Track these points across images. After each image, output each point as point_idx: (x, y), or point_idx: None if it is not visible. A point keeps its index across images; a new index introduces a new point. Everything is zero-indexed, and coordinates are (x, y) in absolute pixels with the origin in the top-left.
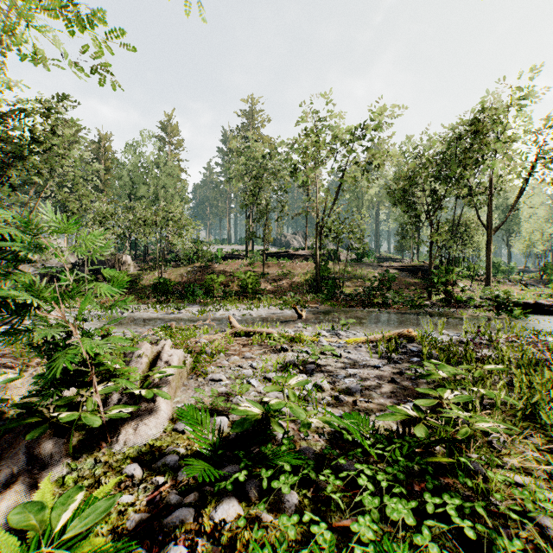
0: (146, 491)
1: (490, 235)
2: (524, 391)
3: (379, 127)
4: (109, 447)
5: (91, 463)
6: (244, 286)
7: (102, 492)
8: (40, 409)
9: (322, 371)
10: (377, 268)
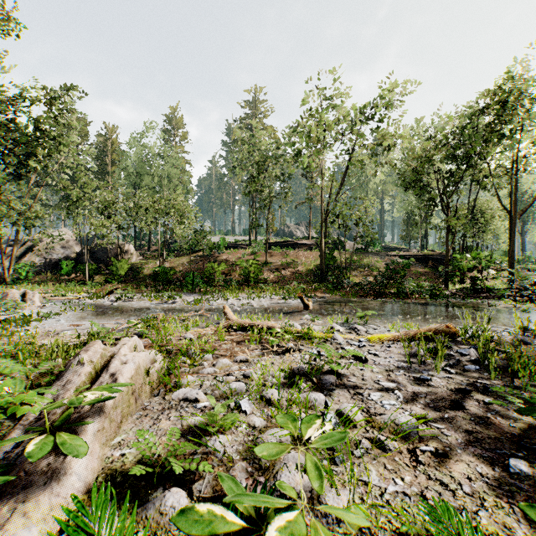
0: None
1: (514, 219)
2: None
3: (390, 104)
4: None
5: None
6: (246, 275)
7: None
8: None
9: (345, 386)
10: (384, 257)
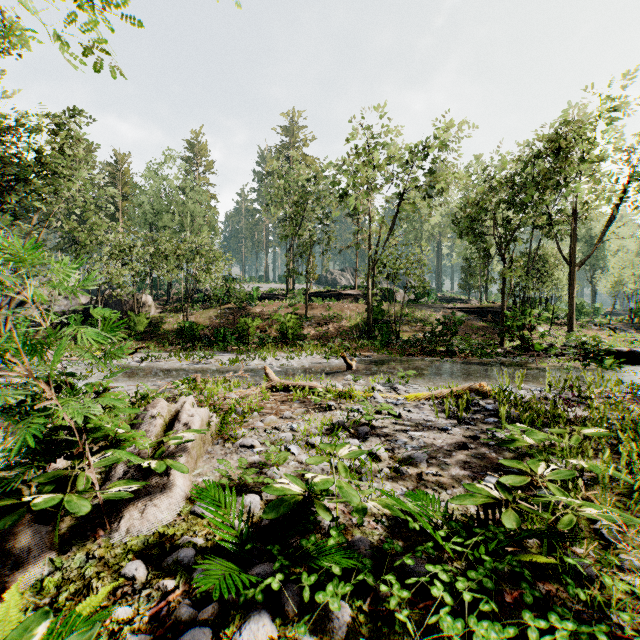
0: (150, 600)
1: (573, 271)
2: (634, 463)
3: (442, 144)
4: (107, 536)
5: (81, 559)
6: (284, 331)
7: (88, 605)
8: (19, 487)
9: (378, 435)
10: (439, 310)
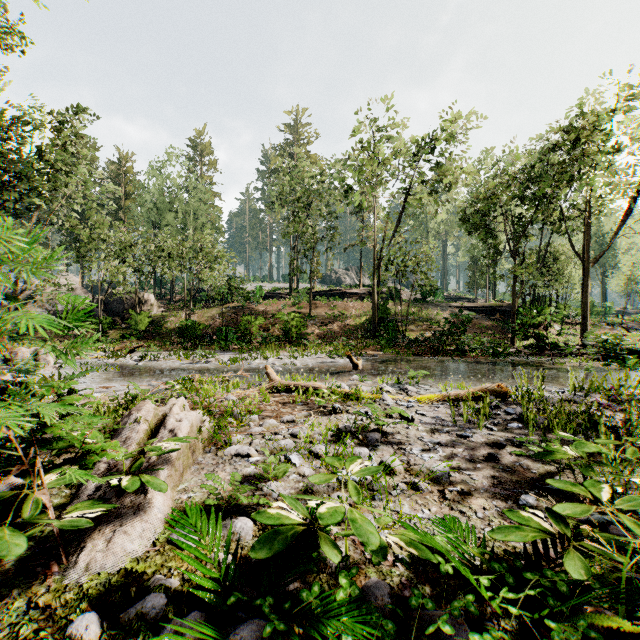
0: None
1: (587, 267)
2: None
3: (451, 137)
4: (62, 573)
5: (20, 610)
6: (287, 330)
7: None
8: None
9: (390, 443)
10: (446, 309)
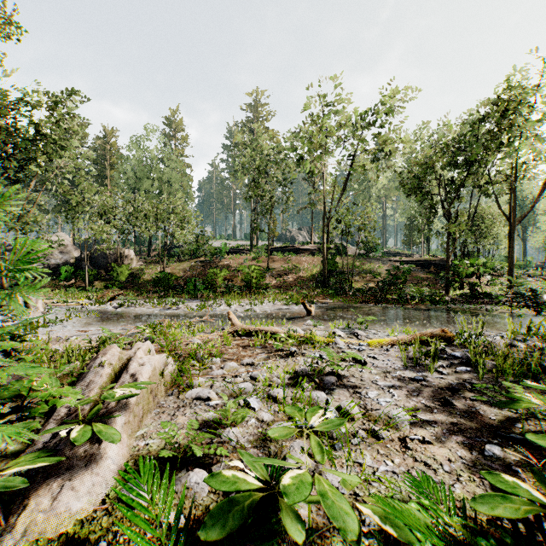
0: None
1: (513, 225)
2: None
3: (392, 111)
4: None
5: None
6: (248, 280)
7: None
8: None
9: (345, 386)
10: (386, 262)
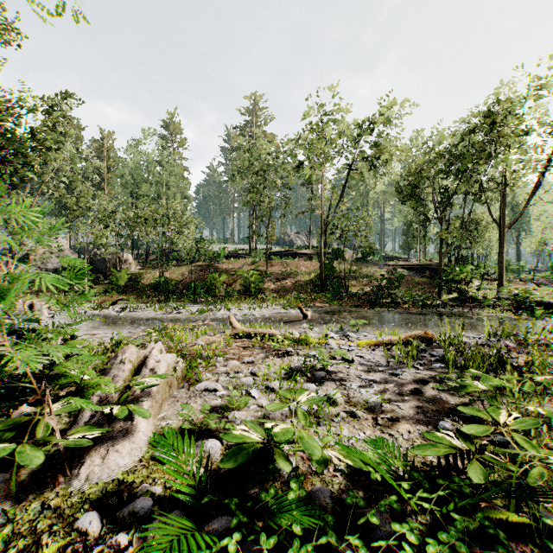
0: None
1: (503, 232)
2: None
3: (387, 120)
4: (67, 483)
5: (35, 510)
6: (247, 285)
7: None
8: None
9: (333, 380)
10: (383, 267)
